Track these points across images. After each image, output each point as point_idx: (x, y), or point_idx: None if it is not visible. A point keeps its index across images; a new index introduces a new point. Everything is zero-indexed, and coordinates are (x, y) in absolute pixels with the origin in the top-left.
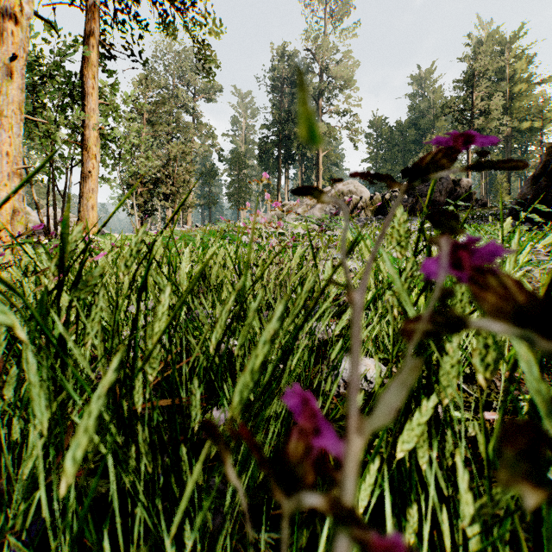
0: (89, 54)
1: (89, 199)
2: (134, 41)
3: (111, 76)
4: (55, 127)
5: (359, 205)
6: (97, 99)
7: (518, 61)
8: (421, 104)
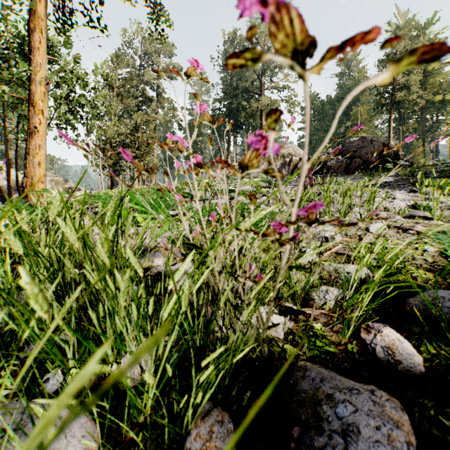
0: (34, 6)
1: (35, 155)
2: (92, 8)
3: (63, 35)
4: (4, 83)
5: (298, 165)
6: (44, 54)
7: None
8: (348, 82)
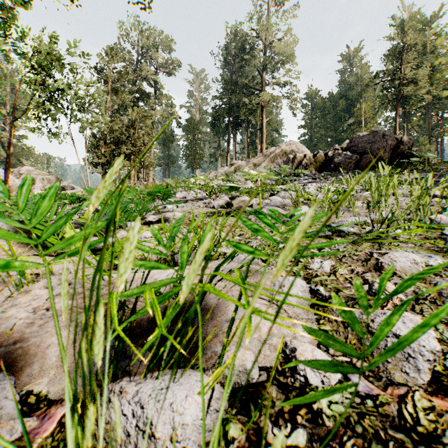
0: None
1: None
2: None
3: None
4: None
5: (303, 162)
6: None
7: (438, 38)
8: (350, 78)
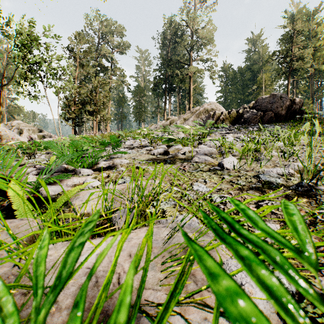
0: None
1: None
2: None
3: None
4: None
5: (221, 117)
6: None
7: (319, 26)
8: (254, 56)
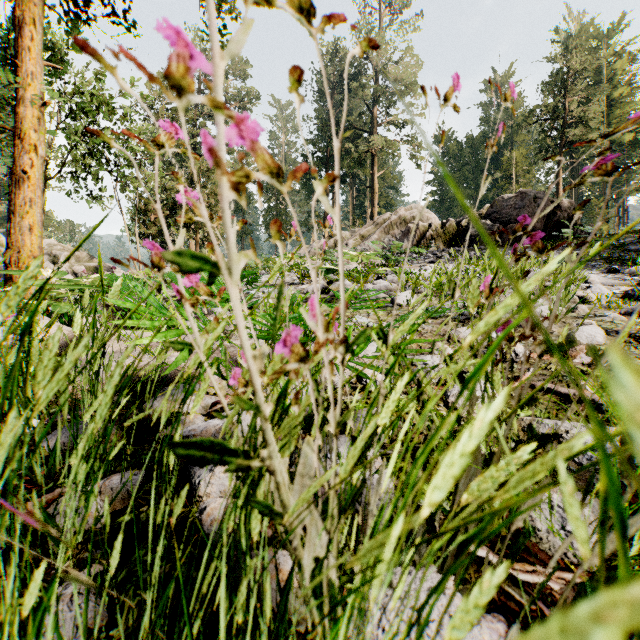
0: None
1: (25, 216)
2: None
3: (72, 31)
4: None
5: (428, 234)
6: (40, 59)
7: (618, 60)
8: (496, 115)
